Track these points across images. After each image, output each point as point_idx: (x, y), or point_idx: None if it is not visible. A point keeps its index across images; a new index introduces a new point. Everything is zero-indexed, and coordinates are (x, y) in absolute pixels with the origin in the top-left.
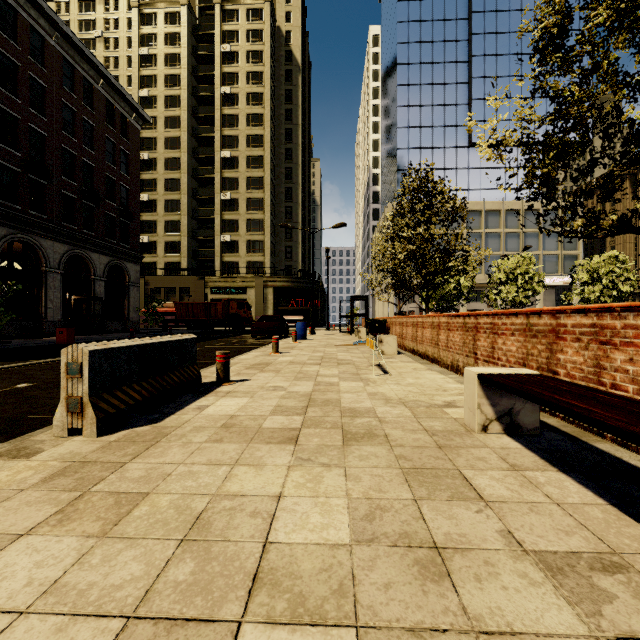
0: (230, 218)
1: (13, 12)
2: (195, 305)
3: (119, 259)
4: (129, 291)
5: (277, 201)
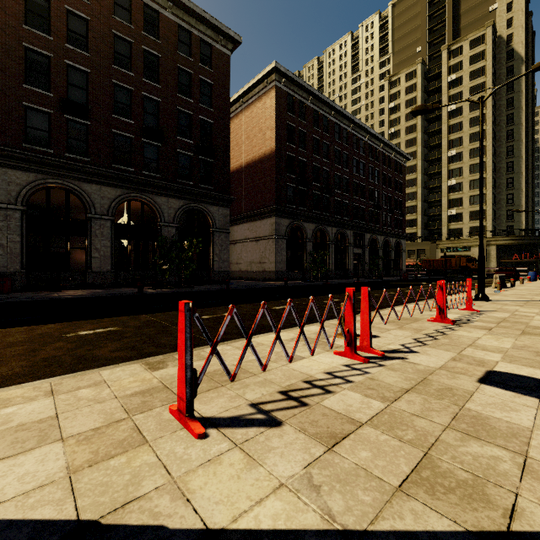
0: (455, 197)
1: (371, 146)
2: (435, 261)
3: (398, 239)
4: (402, 255)
5: (497, 175)
